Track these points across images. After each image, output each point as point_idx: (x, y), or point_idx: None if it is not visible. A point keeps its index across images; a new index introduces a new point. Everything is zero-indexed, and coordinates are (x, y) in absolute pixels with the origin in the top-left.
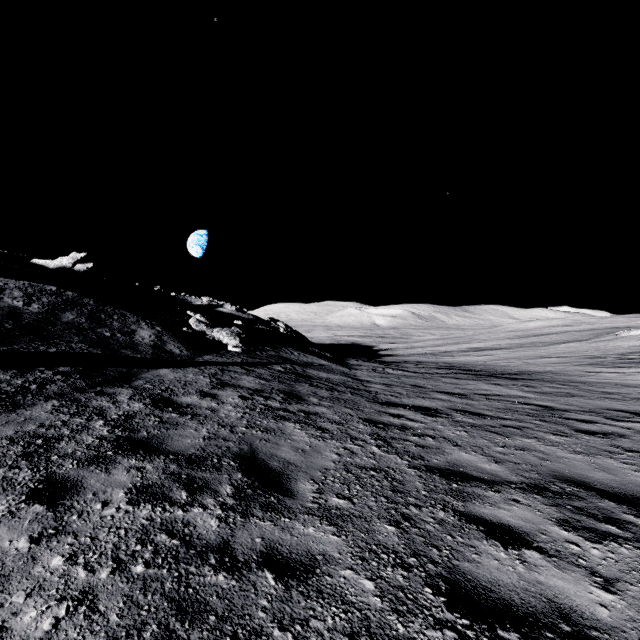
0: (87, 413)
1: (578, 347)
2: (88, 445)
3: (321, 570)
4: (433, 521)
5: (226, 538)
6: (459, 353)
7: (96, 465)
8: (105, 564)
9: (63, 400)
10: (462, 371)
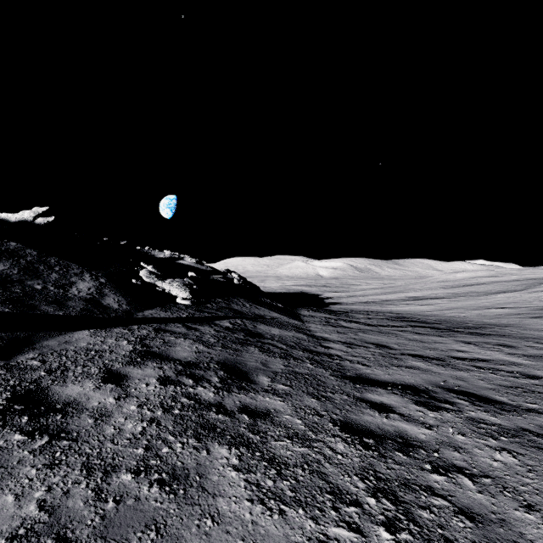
0: None
1: (518, 297)
2: None
3: None
4: None
5: None
6: (400, 302)
7: None
8: None
9: None
10: (416, 323)
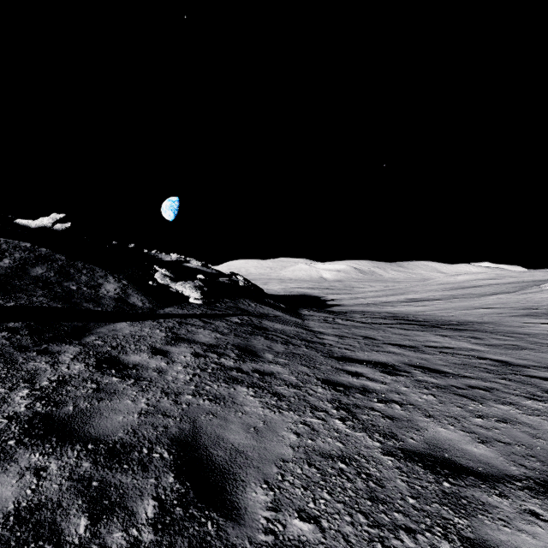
0: (15, 379)
1: (508, 298)
2: None
3: None
4: None
5: None
6: (398, 303)
7: None
8: None
9: None
10: (406, 321)
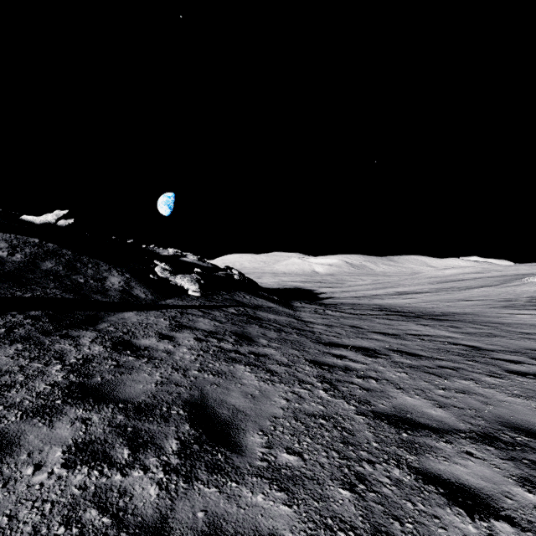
0: (47, 357)
1: (490, 291)
2: (38, 393)
3: None
4: (389, 482)
5: (164, 513)
6: (387, 296)
7: (40, 417)
8: None
9: (27, 343)
10: (392, 312)
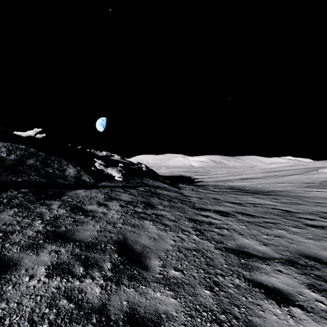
0: (32, 216)
1: (298, 177)
2: (29, 236)
3: (164, 326)
4: (233, 286)
5: (104, 302)
6: (236, 180)
7: (31, 249)
8: (22, 324)
9: (20, 208)
10: (238, 190)
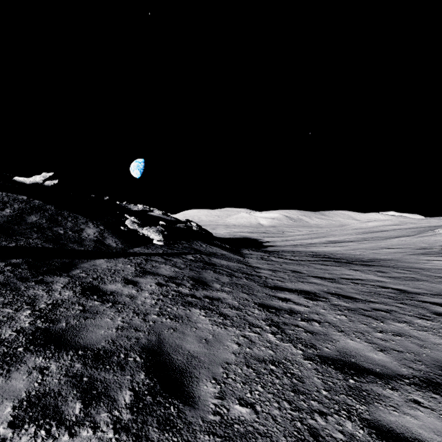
0: (19, 302)
1: (408, 240)
2: (3, 340)
3: None
4: (343, 438)
5: None
6: (321, 244)
7: None
8: None
9: (4, 289)
10: (326, 259)
